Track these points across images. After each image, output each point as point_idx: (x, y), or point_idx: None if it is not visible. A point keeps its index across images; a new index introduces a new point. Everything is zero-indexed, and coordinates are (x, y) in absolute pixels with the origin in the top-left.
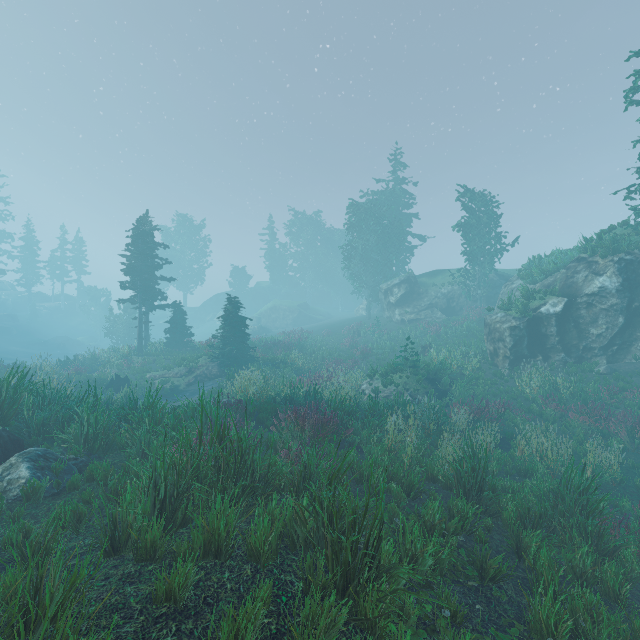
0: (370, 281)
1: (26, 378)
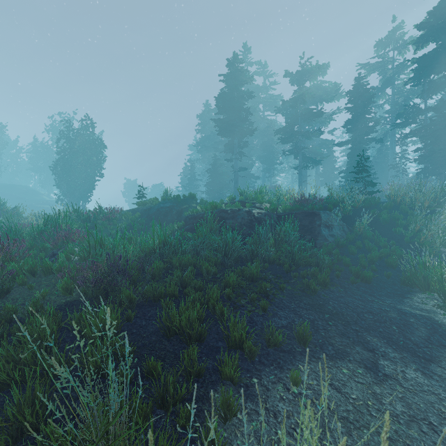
0: None
1: None
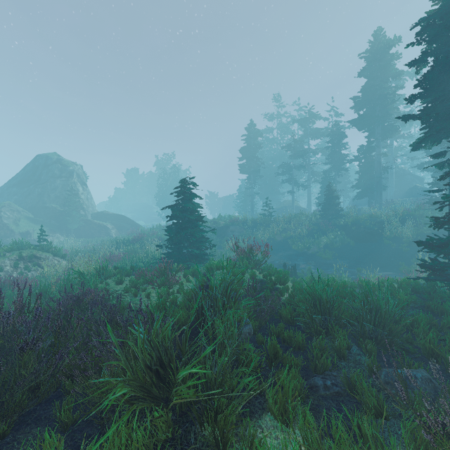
0: None
1: (409, 274)
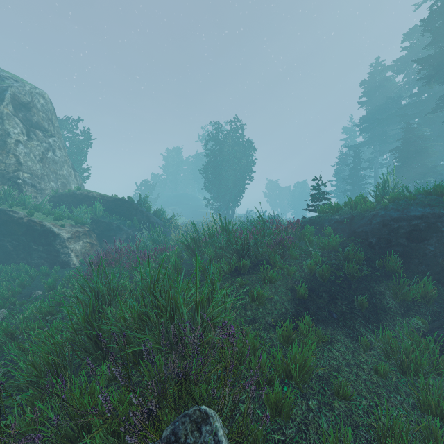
0: None
1: None
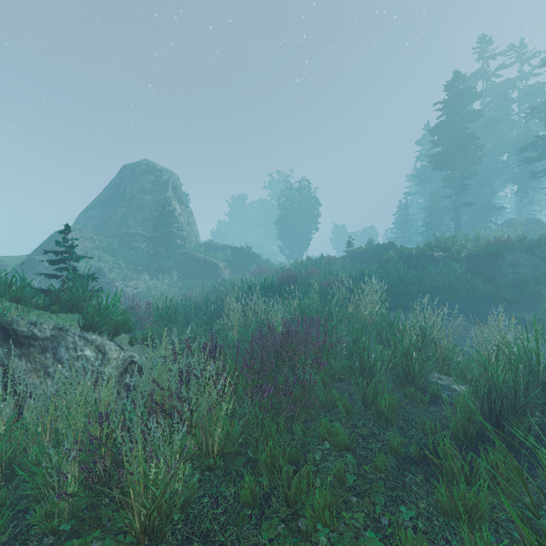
0: None
1: None
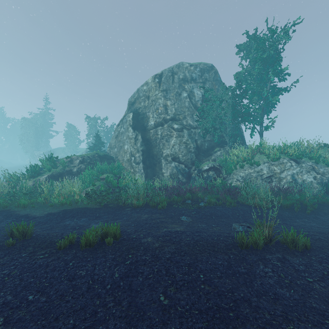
0: (31, 150)
1: None
